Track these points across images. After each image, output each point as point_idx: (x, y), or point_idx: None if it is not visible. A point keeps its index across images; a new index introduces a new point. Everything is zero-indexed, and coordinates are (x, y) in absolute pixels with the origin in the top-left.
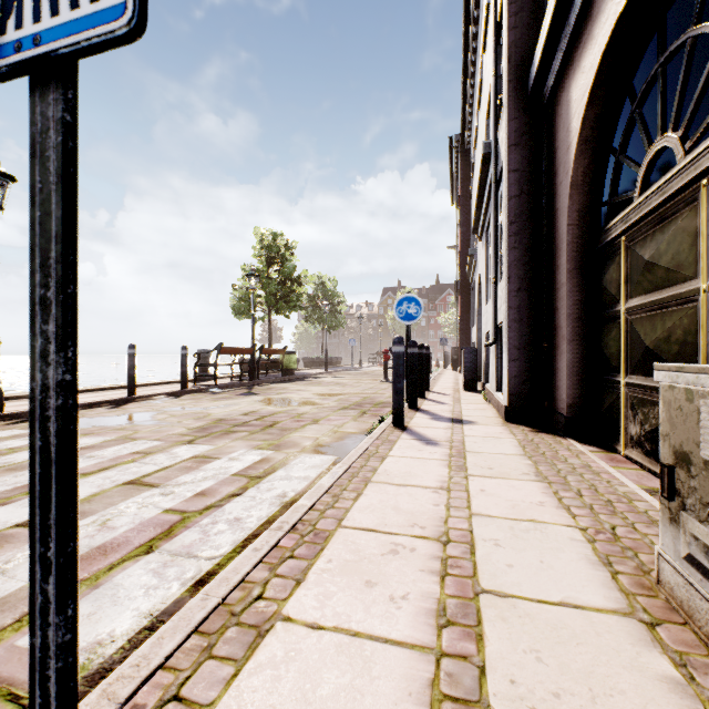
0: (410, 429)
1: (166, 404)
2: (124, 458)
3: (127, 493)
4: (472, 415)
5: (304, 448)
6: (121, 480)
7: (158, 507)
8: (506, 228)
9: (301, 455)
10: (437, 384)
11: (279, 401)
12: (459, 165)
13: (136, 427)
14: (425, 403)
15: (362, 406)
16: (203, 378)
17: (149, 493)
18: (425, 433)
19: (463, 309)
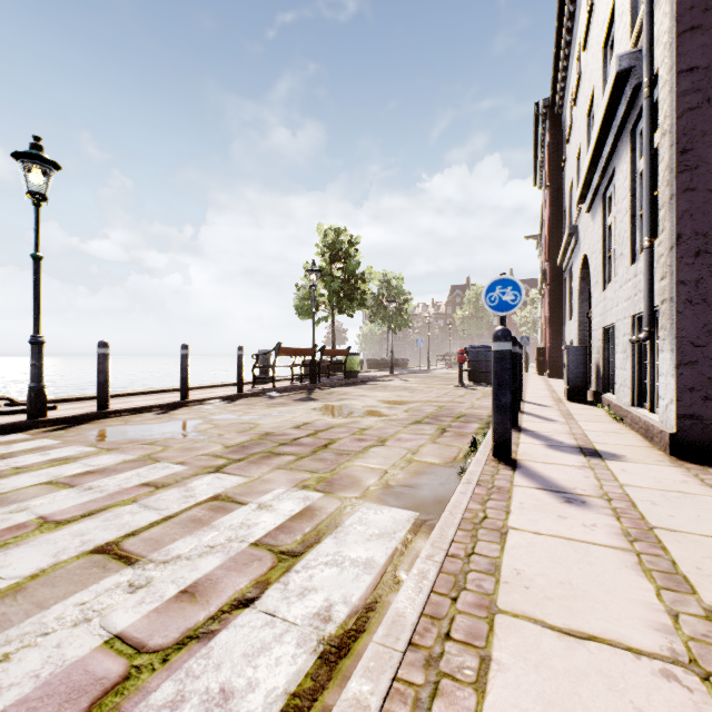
0: (523, 465)
1: (216, 411)
2: (126, 493)
3: (83, 576)
4: (608, 443)
5: (365, 490)
6: (94, 541)
7: (105, 627)
8: (674, 161)
9: (362, 506)
10: (527, 392)
11: (339, 410)
12: (546, 136)
13: (170, 440)
14: (526, 419)
15: (439, 419)
16: (263, 380)
17: (112, 580)
18: (552, 476)
19: (553, 303)
